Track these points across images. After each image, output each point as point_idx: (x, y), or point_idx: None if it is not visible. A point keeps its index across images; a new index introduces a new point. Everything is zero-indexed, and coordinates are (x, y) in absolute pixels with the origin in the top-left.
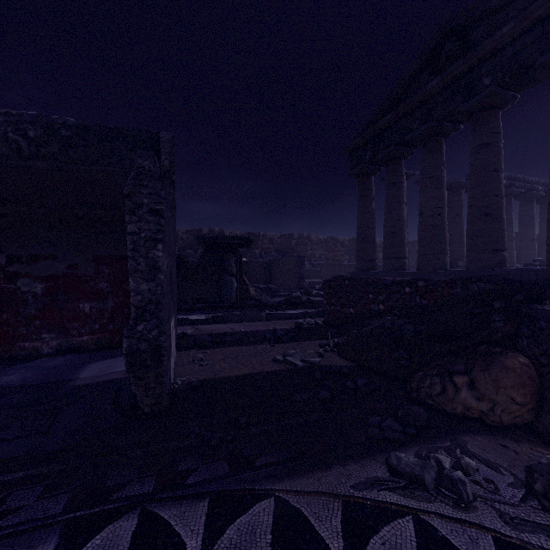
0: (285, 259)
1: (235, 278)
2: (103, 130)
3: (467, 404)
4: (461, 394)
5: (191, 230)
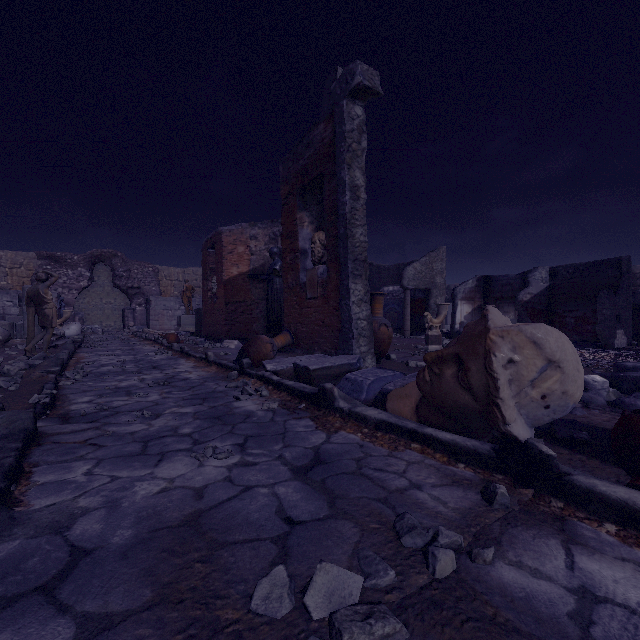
0: None
1: None
2: (595, 263)
3: None
4: None
5: None
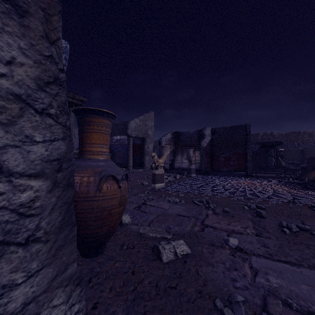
0: (312, 148)
1: (274, 158)
2: (234, 126)
3: (308, 178)
4: (307, 176)
5: (252, 134)
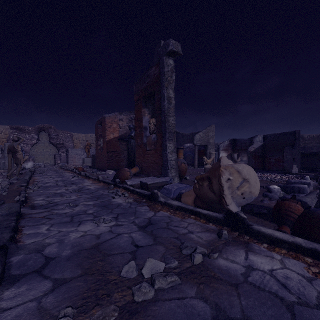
0: None
1: None
2: (284, 133)
3: None
4: None
5: None
